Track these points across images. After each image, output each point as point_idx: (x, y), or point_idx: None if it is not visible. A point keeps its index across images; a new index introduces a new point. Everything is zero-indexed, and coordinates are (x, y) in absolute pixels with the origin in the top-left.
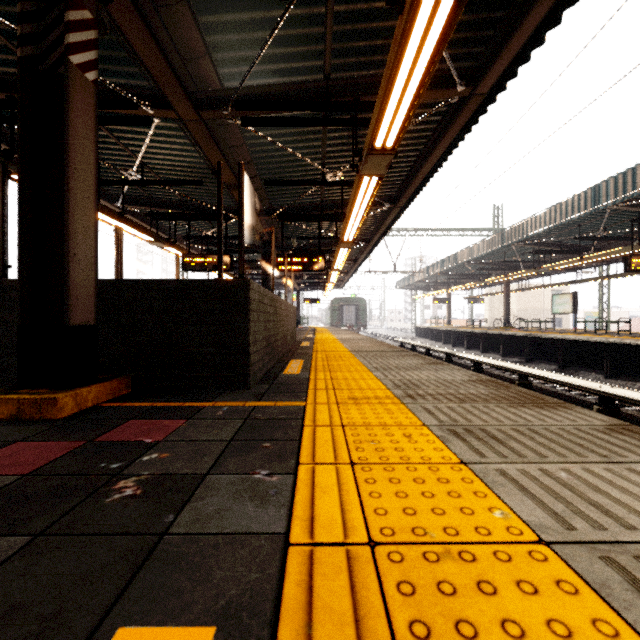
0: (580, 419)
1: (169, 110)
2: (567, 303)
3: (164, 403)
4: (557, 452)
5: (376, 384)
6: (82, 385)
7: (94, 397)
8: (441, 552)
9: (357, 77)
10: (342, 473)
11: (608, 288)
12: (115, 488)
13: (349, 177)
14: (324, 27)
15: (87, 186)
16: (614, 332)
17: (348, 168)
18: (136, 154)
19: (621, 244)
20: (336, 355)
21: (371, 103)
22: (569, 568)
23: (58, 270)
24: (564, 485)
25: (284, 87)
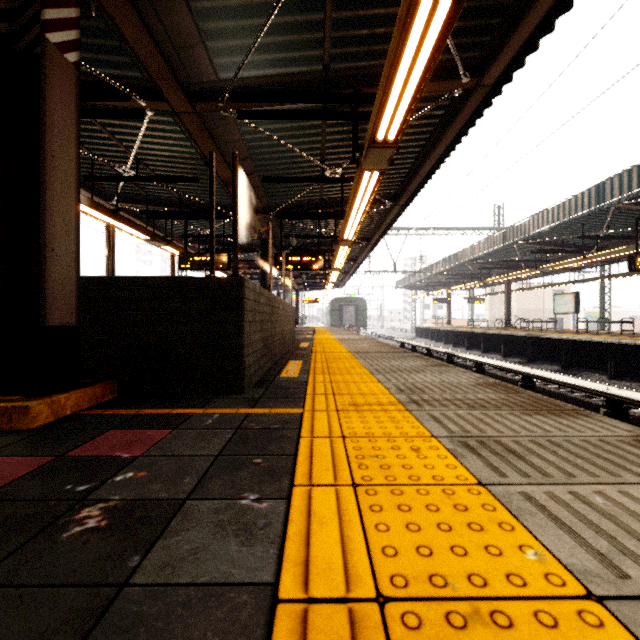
0: (603, 429)
1: (162, 102)
2: (569, 303)
3: (150, 410)
4: (586, 470)
5: (378, 388)
6: (61, 391)
7: (74, 404)
8: (468, 612)
9: (358, 68)
10: (343, 498)
11: (609, 288)
12: (76, 518)
13: (349, 174)
14: (323, 13)
15: (67, 176)
16: (616, 332)
17: (348, 165)
18: (130, 150)
19: (624, 243)
20: (336, 356)
21: (372, 95)
22: (634, 638)
23: (35, 266)
24: (602, 514)
25: (282, 78)
